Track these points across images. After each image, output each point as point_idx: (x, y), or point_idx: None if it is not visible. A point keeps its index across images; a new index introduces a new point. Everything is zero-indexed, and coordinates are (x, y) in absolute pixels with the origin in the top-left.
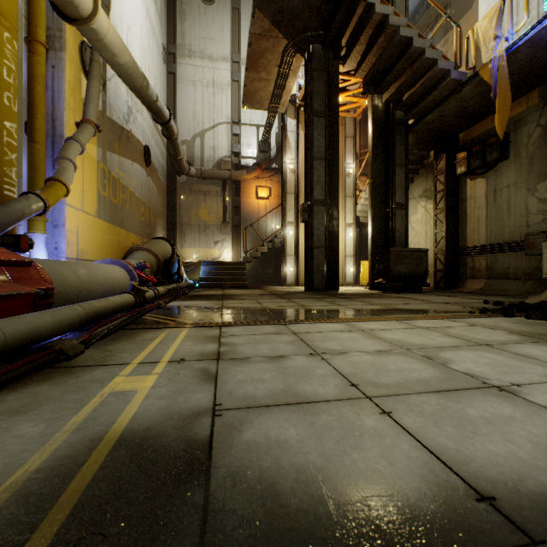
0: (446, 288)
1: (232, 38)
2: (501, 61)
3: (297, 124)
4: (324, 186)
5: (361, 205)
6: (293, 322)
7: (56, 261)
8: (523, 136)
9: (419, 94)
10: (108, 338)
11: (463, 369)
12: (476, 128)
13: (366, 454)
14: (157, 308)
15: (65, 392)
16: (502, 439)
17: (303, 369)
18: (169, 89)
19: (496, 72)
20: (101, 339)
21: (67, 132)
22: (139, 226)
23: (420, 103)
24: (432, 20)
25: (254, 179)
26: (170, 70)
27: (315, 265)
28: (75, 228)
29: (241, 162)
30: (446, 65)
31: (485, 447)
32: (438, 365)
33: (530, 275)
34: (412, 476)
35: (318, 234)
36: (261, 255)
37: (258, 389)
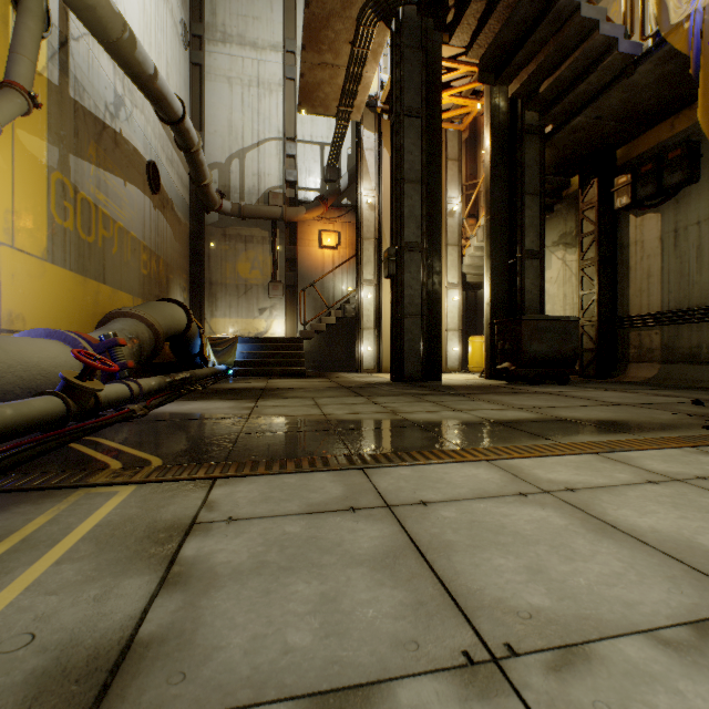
0: (599, 376)
1: (284, 17)
2: (708, 14)
3: (379, 139)
4: (420, 223)
5: (470, 257)
6: (382, 463)
7: None
8: None
9: (565, 82)
10: None
11: None
12: (645, 139)
13: None
14: (123, 421)
15: None
16: None
17: None
18: (193, 88)
19: (698, 33)
20: None
21: None
22: (138, 283)
23: (565, 97)
24: None
25: (316, 219)
26: (194, 60)
27: (407, 342)
28: None
29: (298, 196)
30: (612, 30)
31: None
32: None
33: None
34: None
35: (411, 295)
36: (327, 329)
37: None
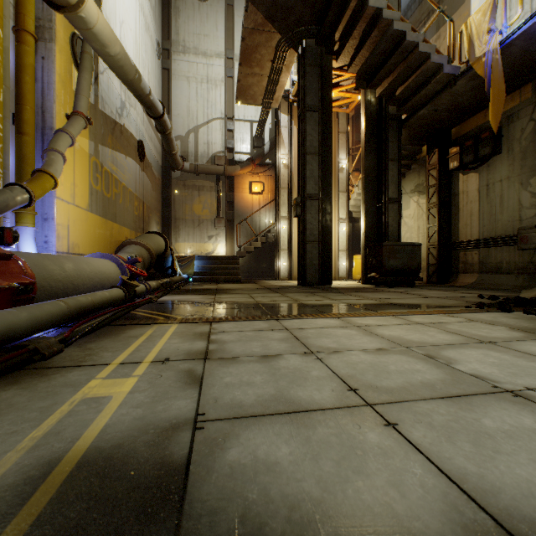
0: (439, 282)
1: (225, 34)
2: (495, 54)
3: (291, 119)
4: (317, 181)
5: (354, 200)
6: (286, 318)
7: (41, 254)
8: (516, 130)
9: (412, 89)
10: (91, 335)
11: (470, 370)
12: (468, 123)
13: (372, 481)
14: (148, 303)
15: (31, 399)
16: (530, 460)
17: (297, 370)
18: (163, 85)
19: (490, 65)
20: (84, 336)
21: (58, 125)
22: (133, 221)
23: (413, 98)
24: (424, 17)
25: (247, 174)
26: (164, 66)
27: (309, 259)
28: (66, 222)
29: (235, 158)
30: (439, 59)
31: (512, 471)
32: (441, 365)
33: (523, 269)
34: (430, 514)
35: (311, 228)
36: (255, 250)
37: (247, 394)
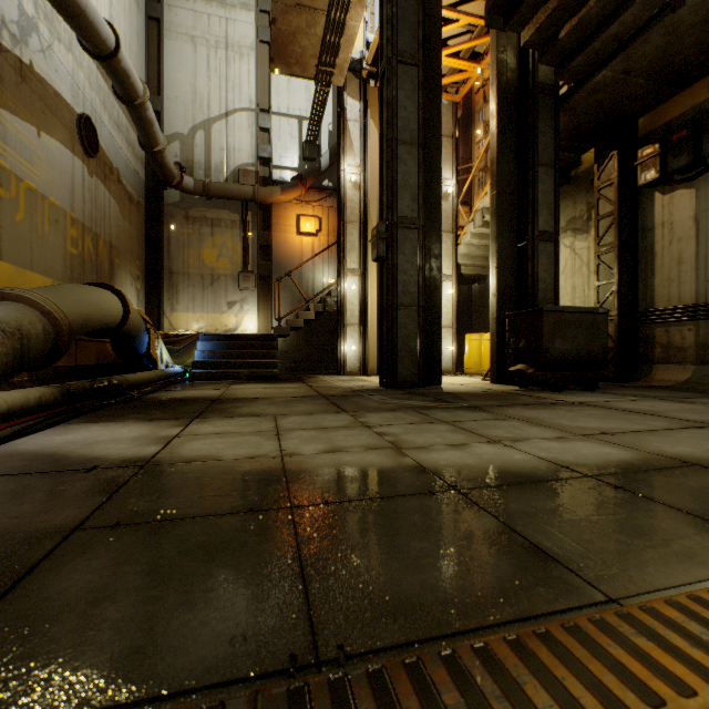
0: (619, 379)
1: None
2: None
3: (364, 109)
4: (416, 194)
5: (466, 245)
6: None
7: None
8: None
9: (591, 24)
10: None
11: None
12: (675, 103)
13: None
14: None
15: None
16: None
17: None
18: (150, 46)
19: None
20: None
21: None
22: (63, 264)
23: (591, 43)
24: None
25: (294, 202)
26: (151, 13)
27: (401, 339)
28: None
29: (273, 175)
30: None
31: None
32: None
33: None
34: None
35: (405, 282)
36: (306, 326)
37: None
